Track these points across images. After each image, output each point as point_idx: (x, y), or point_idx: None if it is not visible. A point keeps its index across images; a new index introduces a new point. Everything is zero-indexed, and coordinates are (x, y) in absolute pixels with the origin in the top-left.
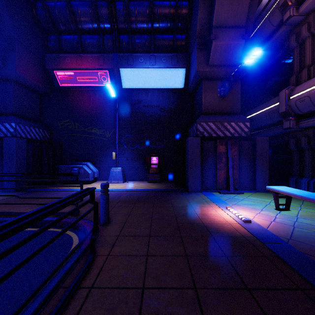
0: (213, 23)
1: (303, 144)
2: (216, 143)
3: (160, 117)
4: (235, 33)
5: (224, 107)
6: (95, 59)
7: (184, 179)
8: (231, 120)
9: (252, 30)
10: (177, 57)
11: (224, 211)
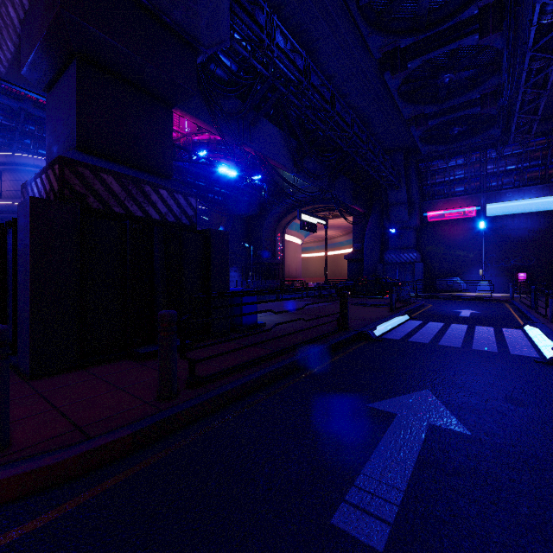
0: None
1: None
2: None
3: (527, 238)
4: None
5: None
6: (463, 200)
7: None
8: None
9: None
10: (549, 187)
11: None
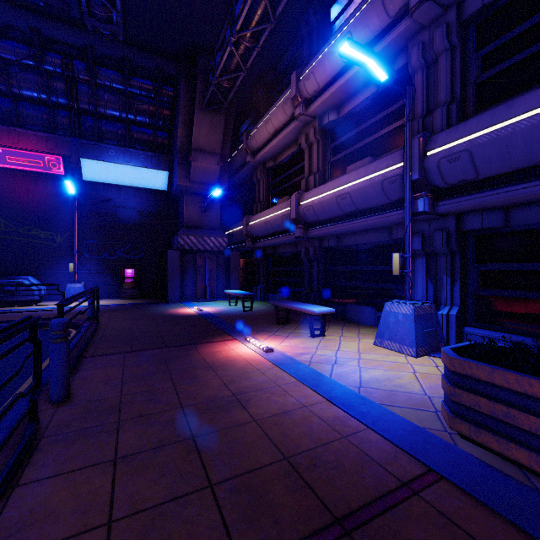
0: (192, 146)
1: (258, 260)
2: (196, 257)
3: (137, 221)
4: (212, 159)
5: (205, 221)
6: (41, 139)
7: (166, 293)
8: (211, 235)
9: (238, 144)
10: (158, 158)
11: (191, 309)
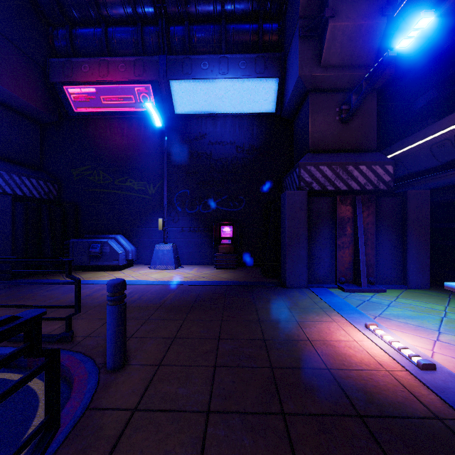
0: None
1: None
2: (335, 202)
3: (236, 161)
4: (369, 6)
5: (347, 138)
6: (129, 65)
7: (276, 264)
8: (360, 162)
9: None
10: (264, 60)
11: (363, 334)
